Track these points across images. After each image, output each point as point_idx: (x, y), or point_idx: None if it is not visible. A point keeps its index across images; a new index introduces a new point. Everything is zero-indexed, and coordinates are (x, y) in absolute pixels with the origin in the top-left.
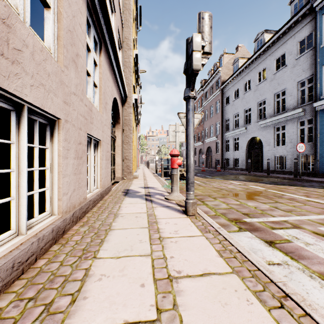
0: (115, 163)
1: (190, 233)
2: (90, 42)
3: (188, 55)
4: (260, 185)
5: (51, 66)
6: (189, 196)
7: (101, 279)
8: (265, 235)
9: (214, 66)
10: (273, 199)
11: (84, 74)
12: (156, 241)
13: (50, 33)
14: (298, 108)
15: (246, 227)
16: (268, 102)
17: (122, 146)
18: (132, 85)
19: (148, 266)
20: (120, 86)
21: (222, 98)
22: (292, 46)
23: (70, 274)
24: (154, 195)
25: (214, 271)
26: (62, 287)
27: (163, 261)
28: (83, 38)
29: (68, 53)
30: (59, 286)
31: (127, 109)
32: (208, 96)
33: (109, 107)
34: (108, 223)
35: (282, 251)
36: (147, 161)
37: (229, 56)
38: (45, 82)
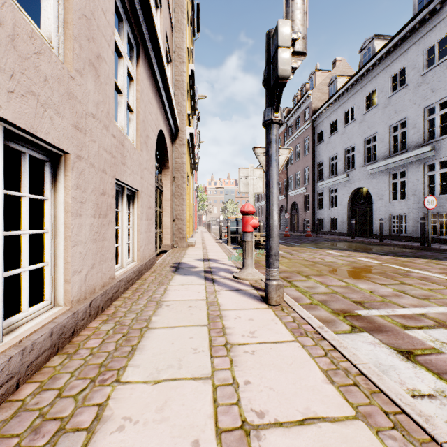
0: (161, 224)
1: (274, 336)
2: (122, 43)
3: (270, 56)
4: (373, 257)
5: (51, 66)
6: (271, 274)
7: (123, 427)
8: (395, 340)
9: (301, 89)
10: (395, 279)
11: (111, 88)
12: (220, 350)
13: (50, 14)
14: (425, 146)
15: (362, 324)
16: (379, 137)
17: (171, 200)
18: (186, 113)
19: (206, 400)
20: (169, 115)
21: (313, 133)
22: (416, 56)
23: (71, 416)
24: (217, 272)
25: (323, 414)
26: (51, 445)
27: (233, 392)
28: (109, 33)
29: (82, 51)
30: (48, 442)
31: (179, 148)
32: (293, 132)
33: (152, 142)
34: (145, 317)
35: (430, 371)
36: (208, 222)
37: (322, 75)
38: (38, 90)
